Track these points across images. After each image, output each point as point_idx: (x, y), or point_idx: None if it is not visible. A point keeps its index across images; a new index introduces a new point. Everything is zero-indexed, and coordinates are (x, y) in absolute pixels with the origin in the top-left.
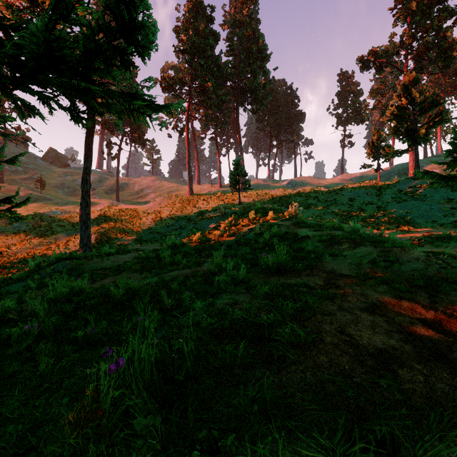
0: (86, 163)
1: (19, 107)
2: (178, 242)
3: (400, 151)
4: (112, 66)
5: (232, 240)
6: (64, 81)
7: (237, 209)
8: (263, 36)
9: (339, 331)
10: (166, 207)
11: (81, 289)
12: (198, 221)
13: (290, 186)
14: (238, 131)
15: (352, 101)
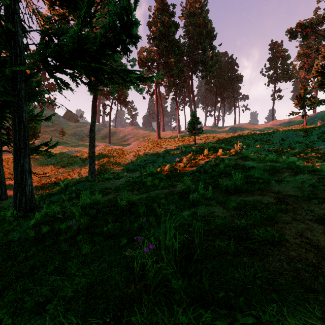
0: (93, 119)
1: (58, 84)
2: (155, 171)
3: (324, 100)
4: (115, 52)
5: (192, 170)
6: (86, 64)
7: (194, 148)
8: (211, 22)
9: (299, 235)
10: (142, 147)
11: (98, 200)
12: (165, 157)
13: (231, 131)
14: (192, 92)
15: (281, 64)
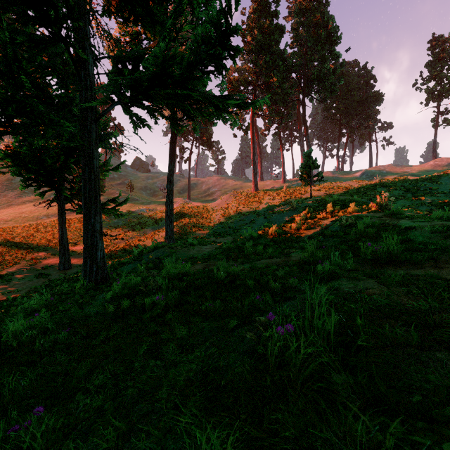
0: (170, 166)
1: (133, 121)
2: (255, 234)
3: None
4: (207, 73)
5: (310, 233)
6: (169, 93)
7: (309, 202)
8: (333, 18)
9: None
10: (232, 203)
11: (186, 271)
12: (268, 216)
13: (364, 177)
14: (304, 123)
15: (449, 69)
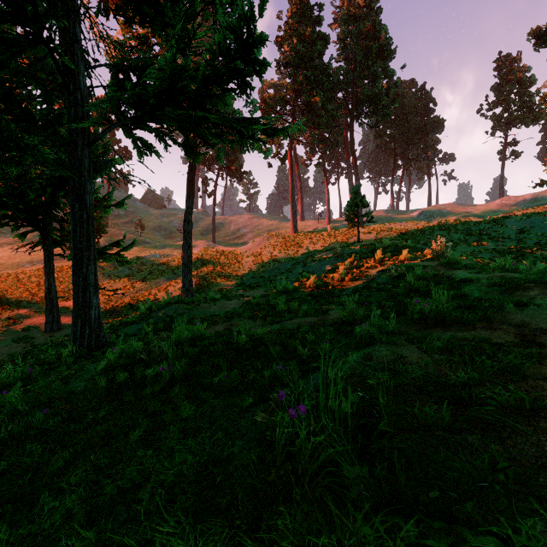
0: (188, 202)
1: (137, 147)
2: (290, 287)
3: None
4: (228, 91)
5: (356, 285)
6: (181, 114)
7: (356, 248)
8: (386, 28)
9: None
10: (266, 248)
11: (201, 334)
12: (307, 263)
13: (422, 218)
14: (352, 152)
15: (517, 94)
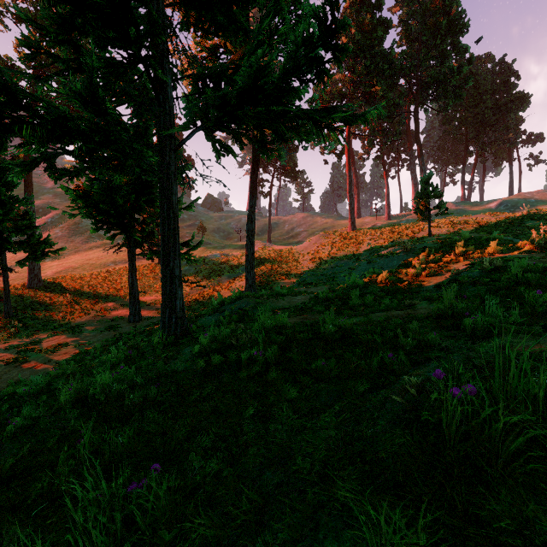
0: (251, 202)
1: (216, 148)
2: (361, 282)
3: None
4: (306, 83)
5: (435, 280)
6: (261, 111)
7: (428, 242)
8: (458, 0)
9: None
10: (323, 246)
11: (283, 324)
12: (372, 260)
13: (502, 209)
14: (417, 141)
15: None
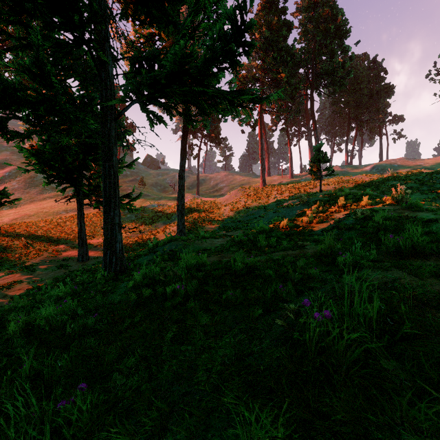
0: (182, 162)
1: (150, 118)
2: (267, 228)
3: None
4: (222, 69)
5: (323, 226)
6: (186, 90)
7: (319, 197)
8: (342, 11)
9: None
10: (241, 198)
11: (203, 262)
12: (277, 210)
13: (375, 171)
14: (312, 118)
15: None
